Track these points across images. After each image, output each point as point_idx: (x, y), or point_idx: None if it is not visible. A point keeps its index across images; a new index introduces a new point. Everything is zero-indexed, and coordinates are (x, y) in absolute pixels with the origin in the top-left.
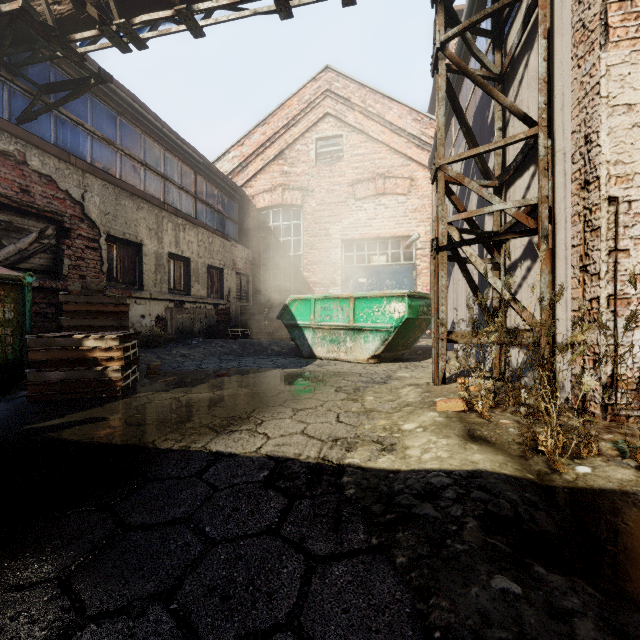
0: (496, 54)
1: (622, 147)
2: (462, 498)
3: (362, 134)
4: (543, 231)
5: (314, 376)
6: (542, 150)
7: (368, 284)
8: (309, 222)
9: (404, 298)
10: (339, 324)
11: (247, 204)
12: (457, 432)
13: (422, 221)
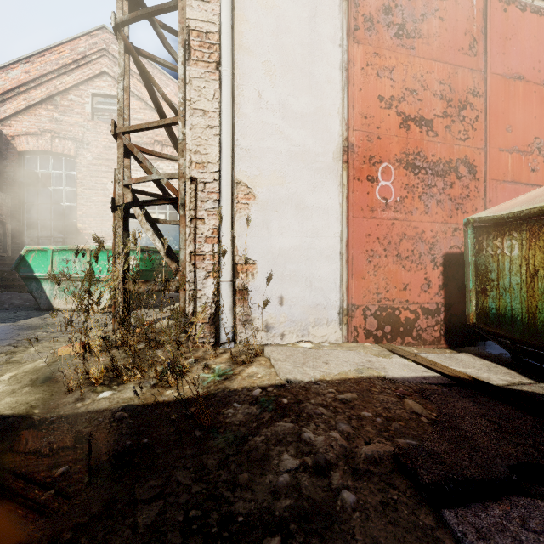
0: None
1: (200, 141)
2: None
3: (141, 101)
4: (181, 200)
5: (12, 330)
6: (181, 135)
7: (147, 239)
8: (84, 174)
9: (135, 252)
10: (76, 275)
11: (4, 144)
12: (36, 376)
13: None
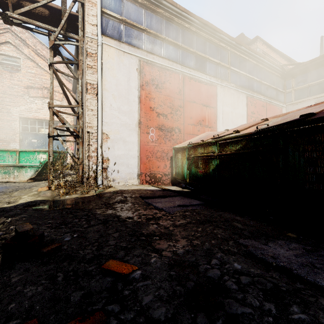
0: (77, 71)
1: (91, 119)
2: (24, 204)
3: (34, 62)
4: (80, 136)
5: None
6: (80, 112)
7: (38, 143)
8: None
9: (46, 152)
10: (10, 164)
11: None
12: (39, 195)
13: (69, 115)
